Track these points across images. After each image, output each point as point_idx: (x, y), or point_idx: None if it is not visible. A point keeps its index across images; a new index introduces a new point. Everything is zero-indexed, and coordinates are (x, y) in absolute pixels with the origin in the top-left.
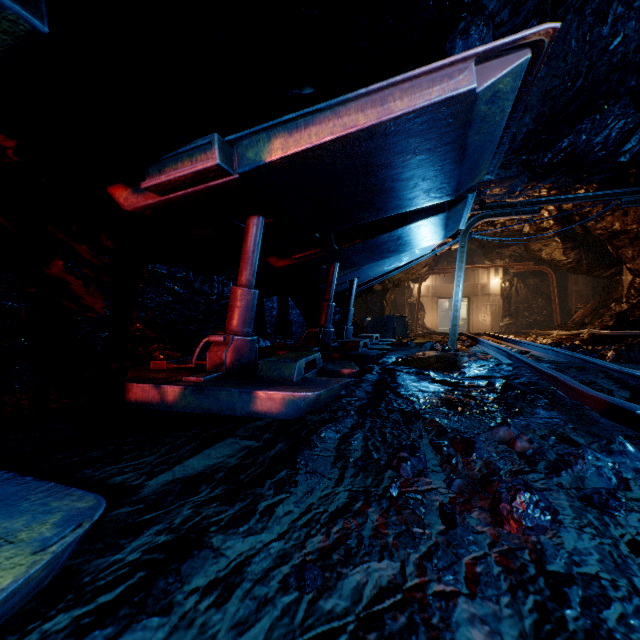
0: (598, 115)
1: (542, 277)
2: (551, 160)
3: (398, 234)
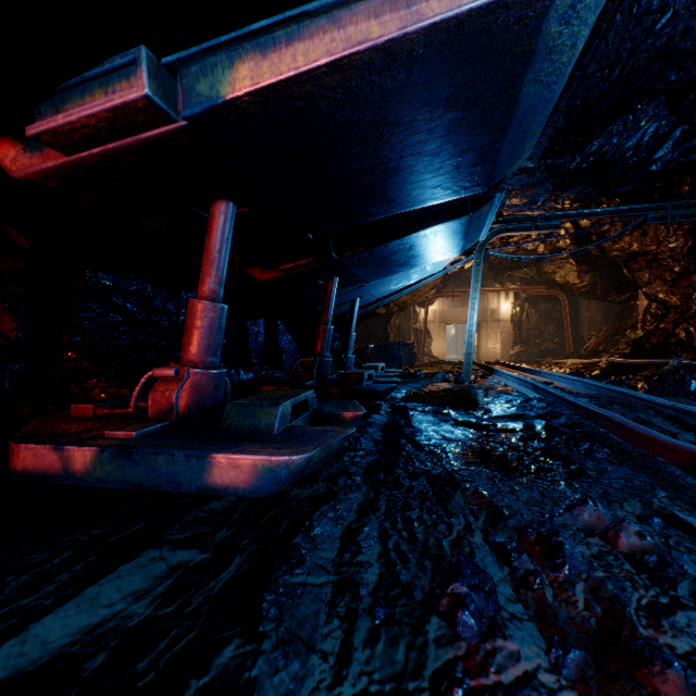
0: (631, 115)
1: (554, 302)
2: (579, 165)
3: (411, 242)
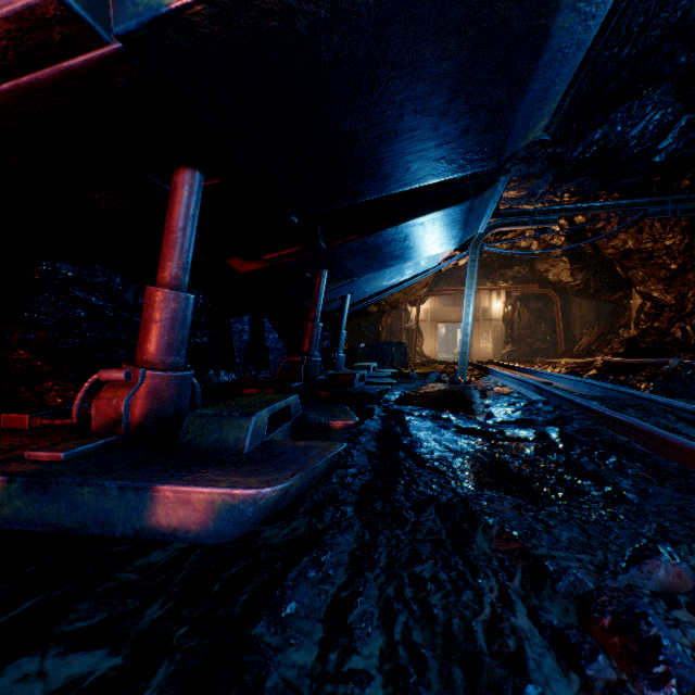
0: (636, 102)
1: (545, 301)
2: (582, 154)
3: (406, 230)
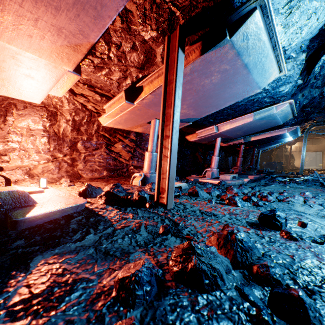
0: None
1: None
2: None
3: (276, 141)
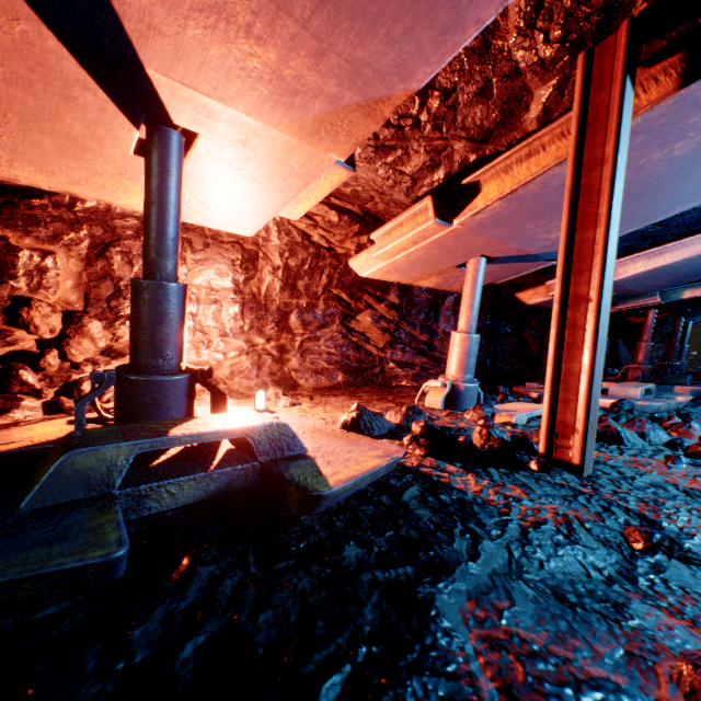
0: None
1: None
2: None
3: None
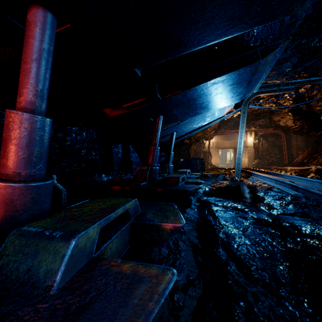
0: None
1: (276, 137)
2: (318, 43)
3: (212, 87)
